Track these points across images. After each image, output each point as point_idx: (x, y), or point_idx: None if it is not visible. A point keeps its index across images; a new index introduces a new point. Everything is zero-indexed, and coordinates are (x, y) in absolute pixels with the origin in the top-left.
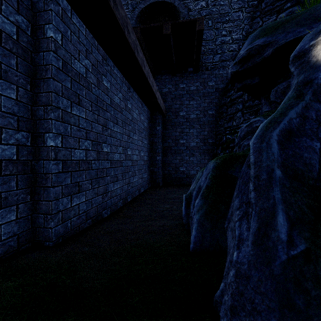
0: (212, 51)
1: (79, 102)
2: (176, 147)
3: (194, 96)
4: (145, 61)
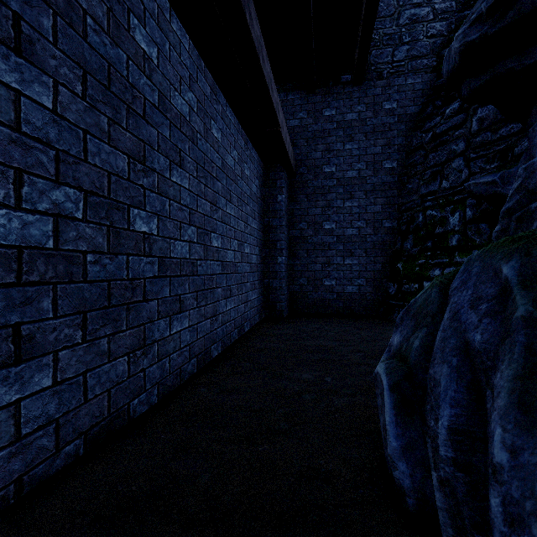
0: (392, 39)
1: (20, 42)
2: (317, 237)
3: (353, 133)
4: (253, 7)
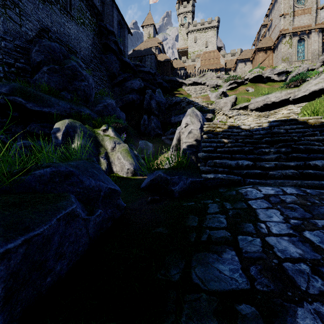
0: None
1: None
2: None
3: None
4: None
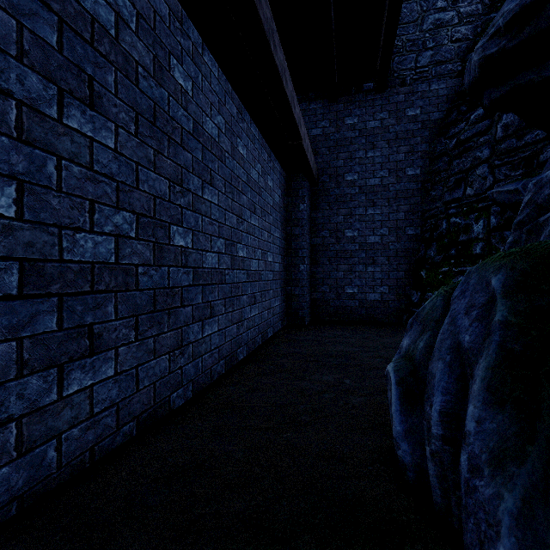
0: (415, 45)
1: (93, 98)
2: (339, 245)
3: (376, 141)
4: (277, 36)
